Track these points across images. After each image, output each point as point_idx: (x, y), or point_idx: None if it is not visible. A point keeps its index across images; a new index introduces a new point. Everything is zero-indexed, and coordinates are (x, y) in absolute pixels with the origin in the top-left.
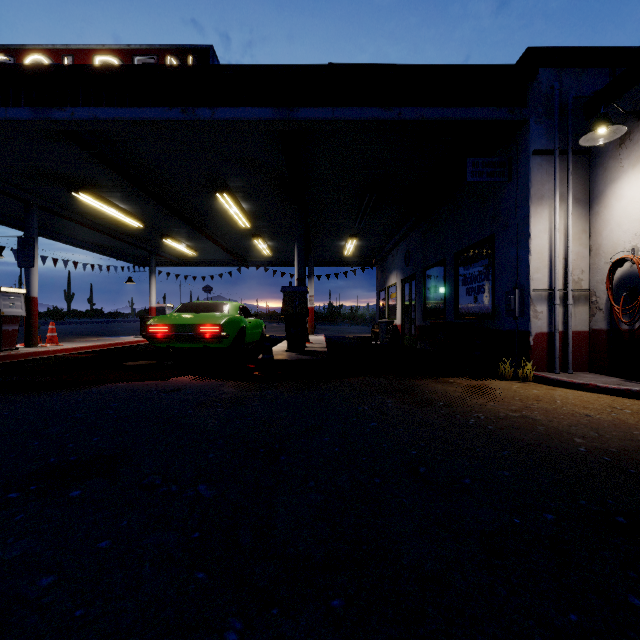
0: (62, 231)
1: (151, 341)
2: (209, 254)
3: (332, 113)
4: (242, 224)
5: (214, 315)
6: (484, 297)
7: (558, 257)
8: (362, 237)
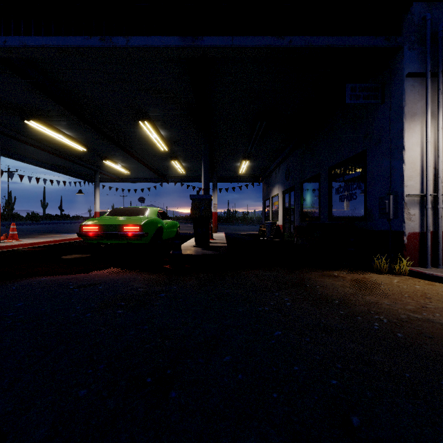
0: (26, 154)
1: (84, 238)
2: (139, 173)
3: (231, 41)
4: (161, 148)
5: (136, 217)
6: (356, 202)
7: (430, 166)
8: (253, 159)
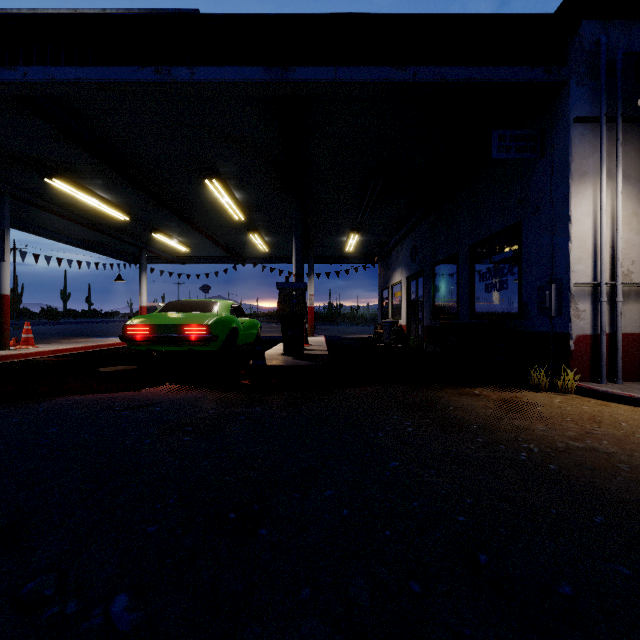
0: (44, 225)
1: (130, 344)
2: (203, 251)
3: (334, 73)
4: (236, 216)
5: (202, 314)
6: (507, 294)
7: (605, 245)
8: (365, 232)
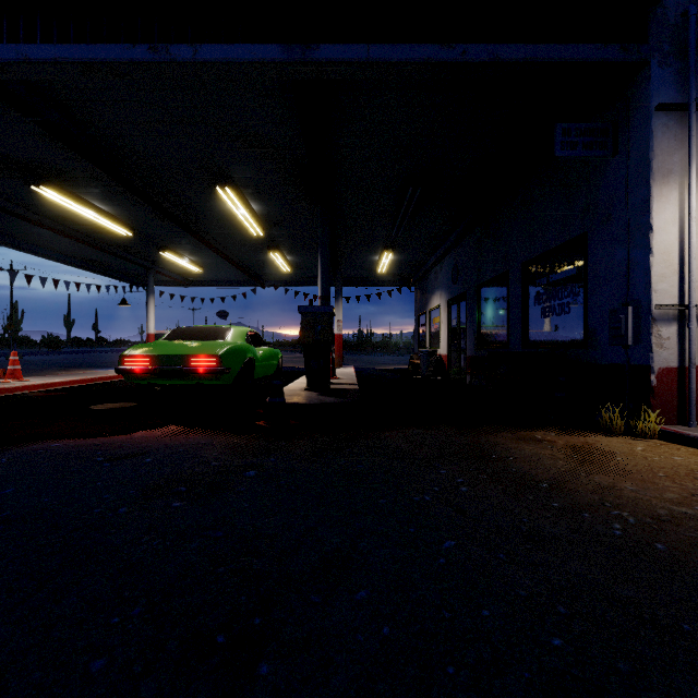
0: (37, 242)
1: (128, 377)
2: (219, 272)
3: (366, 52)
4: (253, 231)
5: (212, 343)
6: (569, 319)
7: (695, 258)
8: (399, 250)
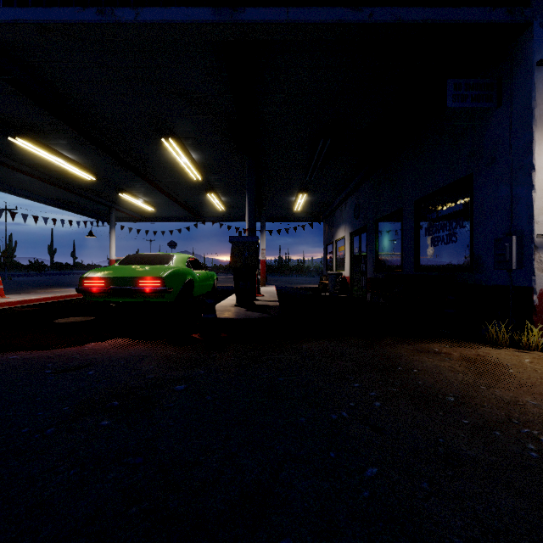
0: (20, 185)
1: (86, 296)
2: (167, 210)
3: (286, 14)
4: (193, 176)
5: (157, 267)
6: (456, 247)
7: None
8: (312, 192)
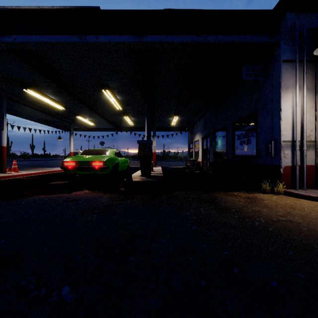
0: (23, 112)
1: (65, 170)
2: (101, 124)
3: (166, 38)
4: (117, 108)
5: (101, 156)
6: (251, 146)
7: (298, 122)
8: (181, 115)
